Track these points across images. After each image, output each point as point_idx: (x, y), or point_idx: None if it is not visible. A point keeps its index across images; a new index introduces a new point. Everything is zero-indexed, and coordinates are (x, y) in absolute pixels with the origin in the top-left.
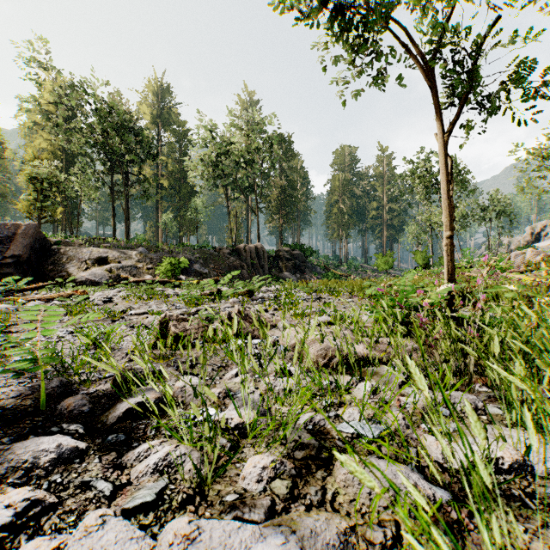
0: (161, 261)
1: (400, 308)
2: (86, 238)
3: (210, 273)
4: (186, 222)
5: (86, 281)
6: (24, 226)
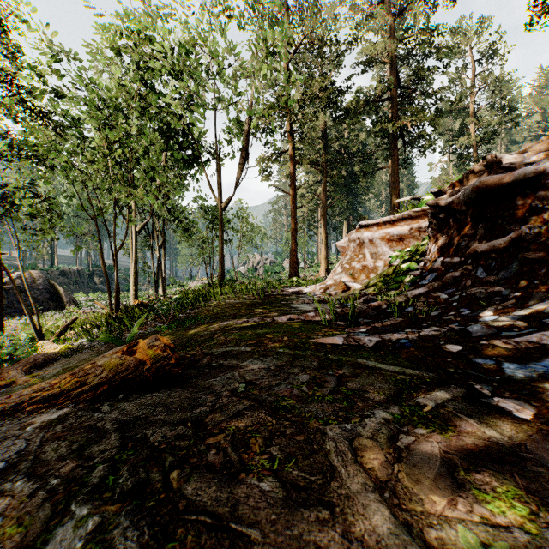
0: None
1: None
2: None
3: None
4: None
5: None
6: None
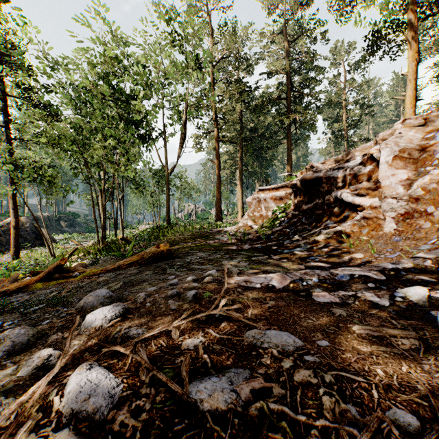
0: None
1: None
2: None
3: None
4: None
5: None
6: None
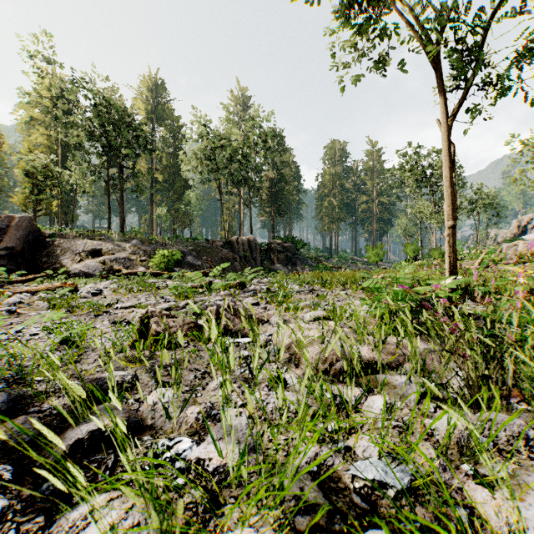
0: (155, 253)
1: (426, 308)
2: (80, 230)
3: (203, 265)
4: (179, 215)
5: (79, 273)
6: (18, 218)
